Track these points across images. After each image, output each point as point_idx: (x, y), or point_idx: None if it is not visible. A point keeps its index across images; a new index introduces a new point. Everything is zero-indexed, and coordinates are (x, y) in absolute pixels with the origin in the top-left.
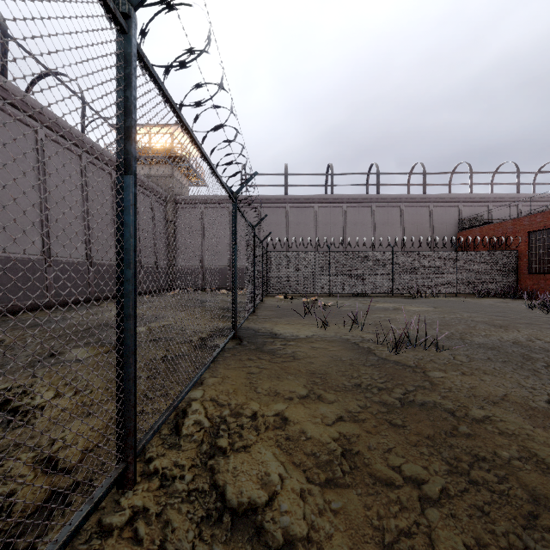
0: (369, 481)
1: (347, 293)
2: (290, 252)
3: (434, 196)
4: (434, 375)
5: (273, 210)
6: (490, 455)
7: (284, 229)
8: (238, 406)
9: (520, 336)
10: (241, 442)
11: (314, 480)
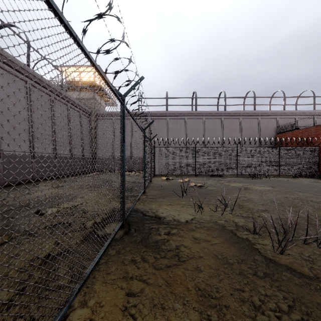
0: None
1: (207, 174)
2: (170, 147)
3: (261, 112)
4: None
5: (158, 120)
6: None
7: (165, 132)
8: None
9: None
10: None
11: None
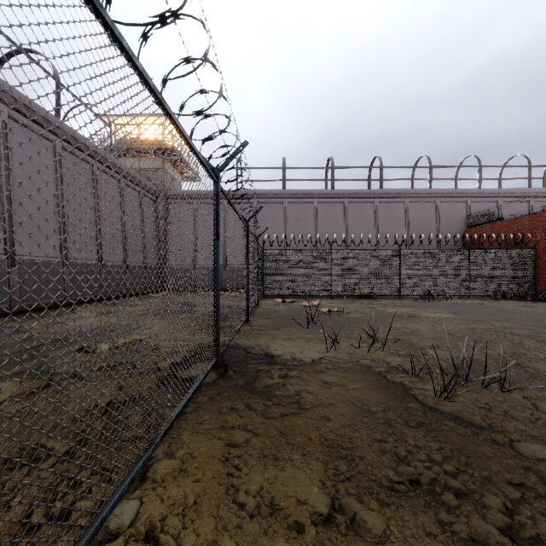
0: None
1: (350, 295)
2: (289, 250)
3: (441, 191)
4: (533, 453)
5: (270, 205)
6: None
7: (281, 225)
8: None
9: None
10: None
11: None
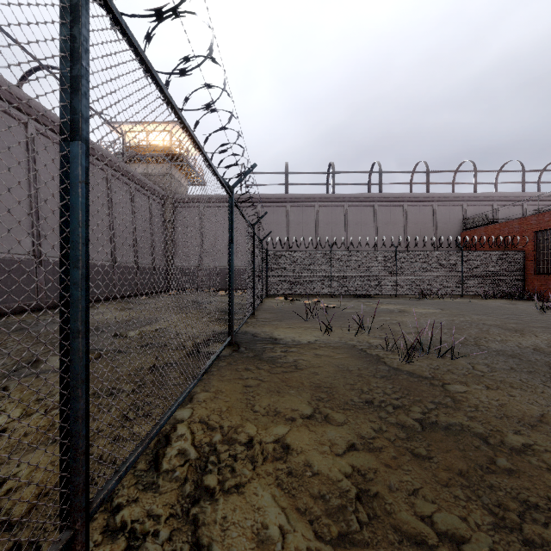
0: (393, 538)
1: (349, 294)
2: (291, 252)
3: (437, 195)
4: (455, 389)
5: (273, 209)
6: (543, 502)
7: (284, 228)
8: (231, 429)
9: (539, 341)
10: (234, 479)
11: (324, 536)
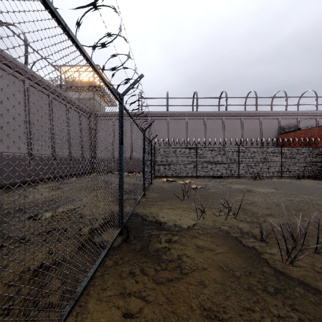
0: None
1: (208, 176)
2: (170, 148)
3: (262, 112)
4: None
5: (159, 121)
6: None
7: (166, 133)
8: None
9: None
10: None
11: None
